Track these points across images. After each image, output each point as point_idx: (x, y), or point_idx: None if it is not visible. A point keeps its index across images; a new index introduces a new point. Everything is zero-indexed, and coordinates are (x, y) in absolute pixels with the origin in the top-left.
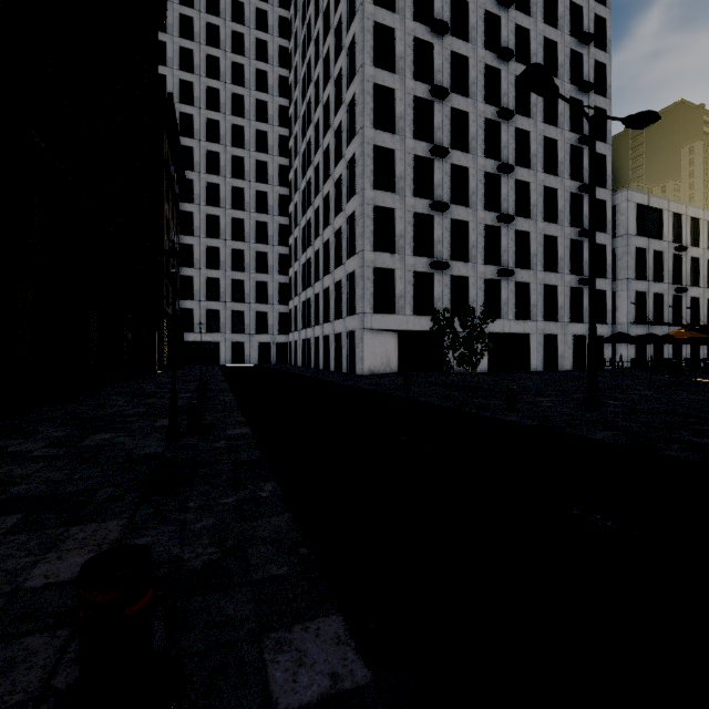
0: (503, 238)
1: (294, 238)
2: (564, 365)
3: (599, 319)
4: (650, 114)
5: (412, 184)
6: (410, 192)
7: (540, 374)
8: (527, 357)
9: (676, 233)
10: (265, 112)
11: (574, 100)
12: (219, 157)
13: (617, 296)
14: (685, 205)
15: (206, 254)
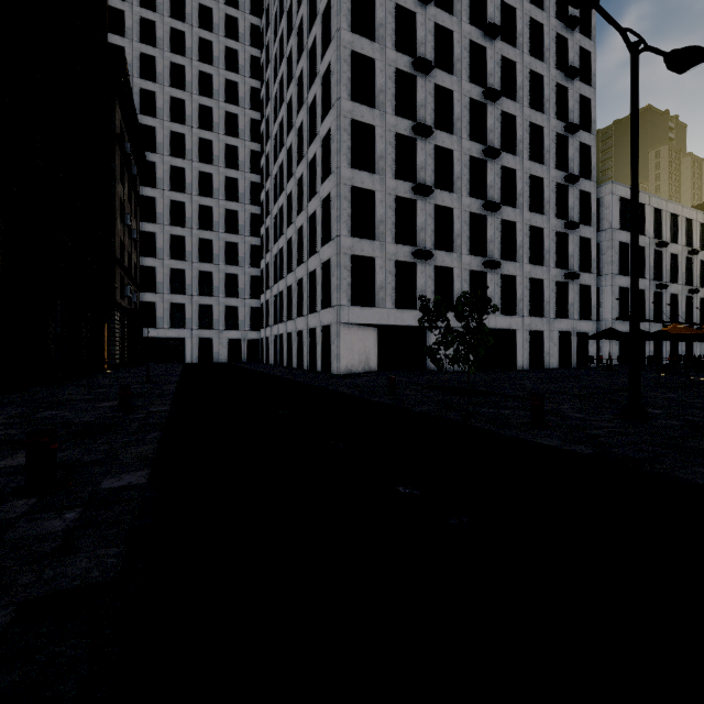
0: (489, 228)
1: (266, 228)
2: (550, 362)
3: (584, 315)
4: (698, 50)
5: (393, 165)
6: (391, 173)
7: (529, 373)
8: (513, 354)
9: (656, 228)
10: (235, 93)
11: (559, 86)
12: (185, 139)
13: (601, 291)
14: (665, 201)
15: (170, 243)
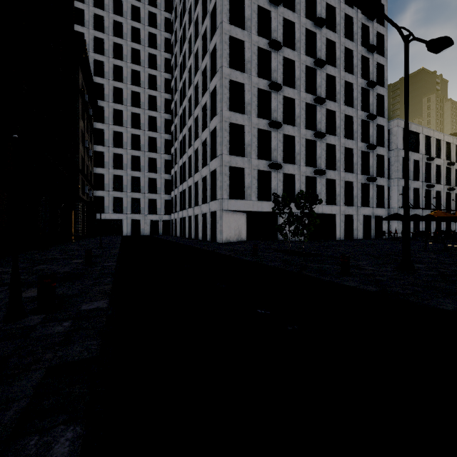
0: (318, 149)
1: (174, 148)
2: (357, 235)
3: (379, 205)
4: (447, 39)
5: (256, 108)
6: (255, 114)
7: (344, 242)
8: (334, 230)
9: (427, 148)
10: (155, 62)
11: (363, 57)
12: (122, 92)
13: (390, 189)
14: (432, 130)
15: (113, 158)
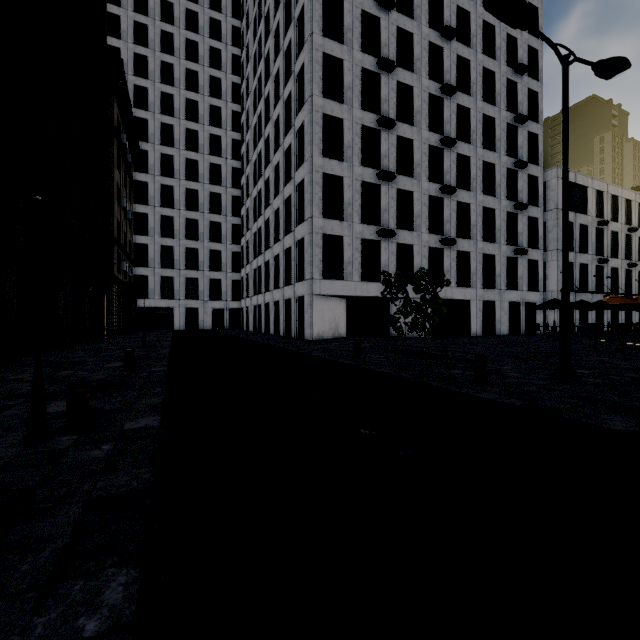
0: (446, 209)
1: (246, 209)
2: (501, 329)
3: (532, 287)
4: (622, 60)
5: (360, 153)
6: (358, 161)
7: (482, 339)
8: (468, 322)
9: (598, 208)
10: (218, 88)
11: (510, 81)
12: (174, 130)
13: (547, 265)
14: (606, 183)
15: (160, 223)
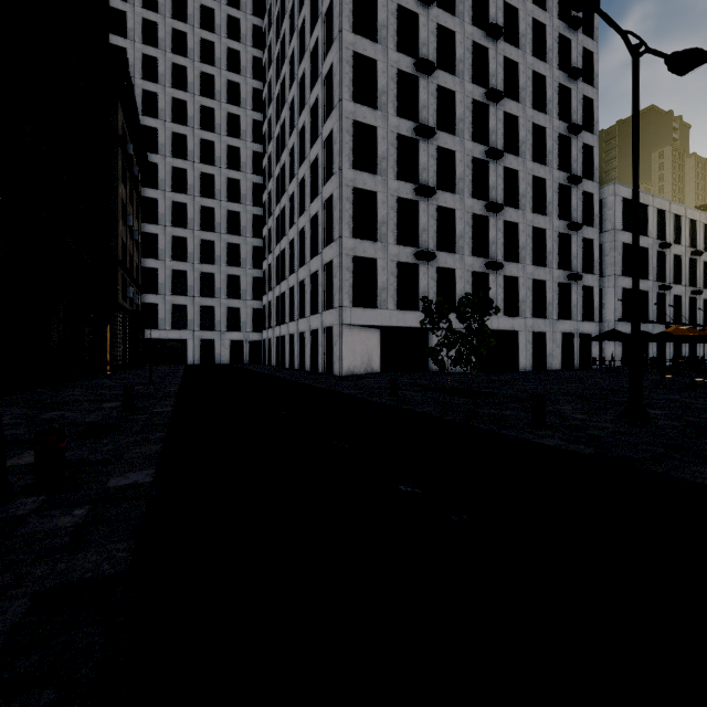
0: (491, 229)
1: (268, 229)
2: (553, 364)
3: (587, 316)
4: (699, 52)
5: (396, 166)
6: (393, 174)
7: (532, 374)
8: (516, 355)
9: (660, 229)
10: (237, 94)
11: (562, 87)
12: (187, 140)
13: (604, 293)
14: (668, 201)
15: (172, 244)
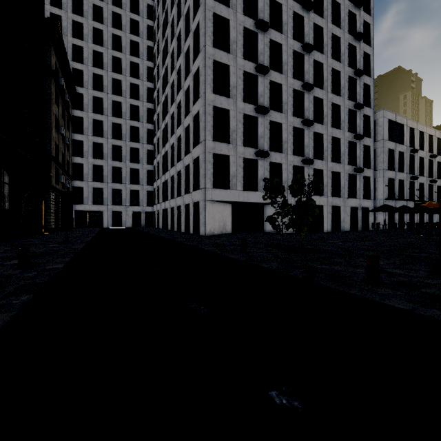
0: (305, 137)
1: (157, 138)
2: (345, 227)
3: (366, 196)
4: None
5: (242, 92)
6: (241, 98)
7: (334, 234)
8: (321, 221)
9: (411, 140)
10: (137, 49)
11: (350, 45)
12: (103, 79)
13: (376, 181)
14: (416, 123)
15: (93, 148)
